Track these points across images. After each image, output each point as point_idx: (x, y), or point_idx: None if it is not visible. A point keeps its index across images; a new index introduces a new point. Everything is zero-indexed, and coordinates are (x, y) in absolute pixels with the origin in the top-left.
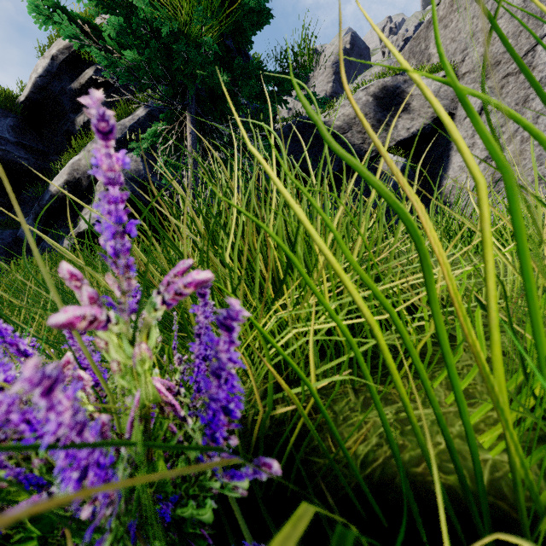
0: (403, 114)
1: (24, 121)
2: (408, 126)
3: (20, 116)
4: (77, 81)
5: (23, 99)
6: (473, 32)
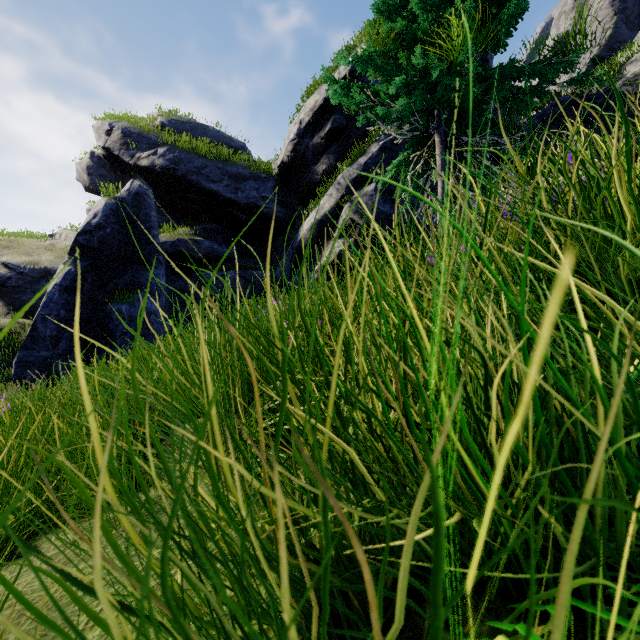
0: None
1: (279, 181)
2: None
3: (277, 178)
4: (318, 136)
5: (279, 163)
6: None
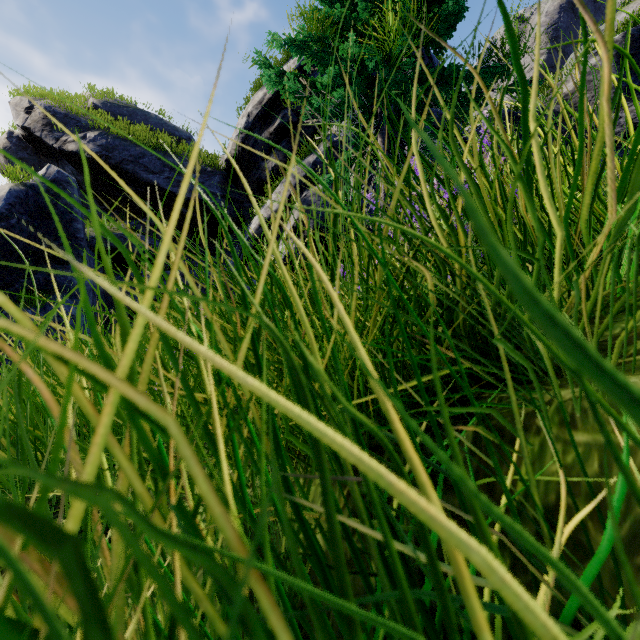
0: None
1: (226, 176)
2: None
3: (224, 172)
4: (267, 131)
5: (226, 157)
6: None
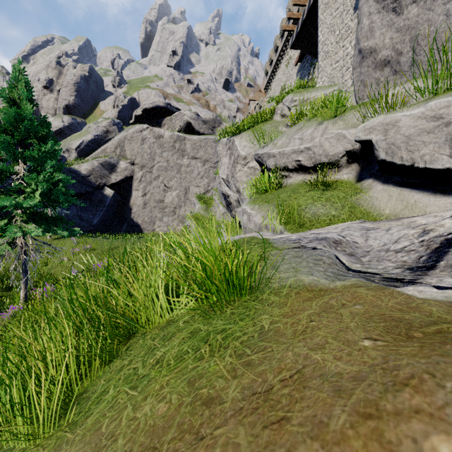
0: (114, 173)
1: None
2: (116, 178)
3: None
4: None
5: None
6: (138, 152)
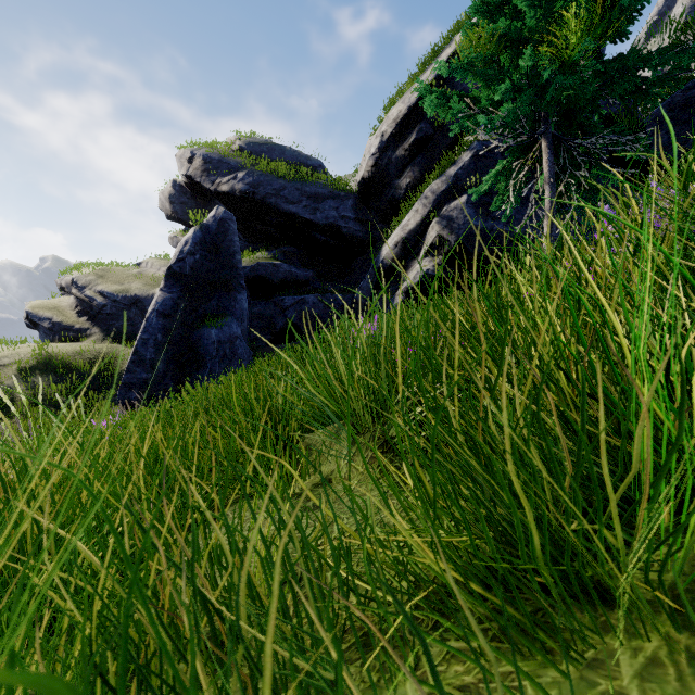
0: None
1: (358, 199)
2: None
3: (356, 195)
4: (401, 148)
5: (359, 180)
6: None
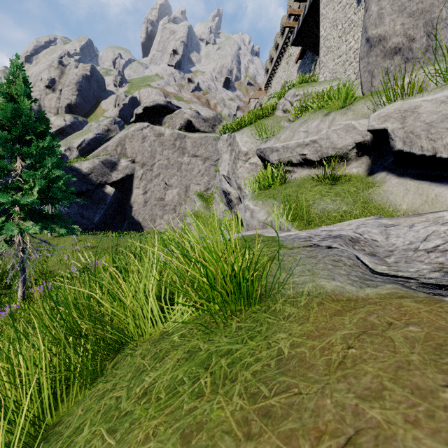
0: (115, 171)
1: None
2: (116, 176)
3: None
4: None
5: None
6: (139, 150)
